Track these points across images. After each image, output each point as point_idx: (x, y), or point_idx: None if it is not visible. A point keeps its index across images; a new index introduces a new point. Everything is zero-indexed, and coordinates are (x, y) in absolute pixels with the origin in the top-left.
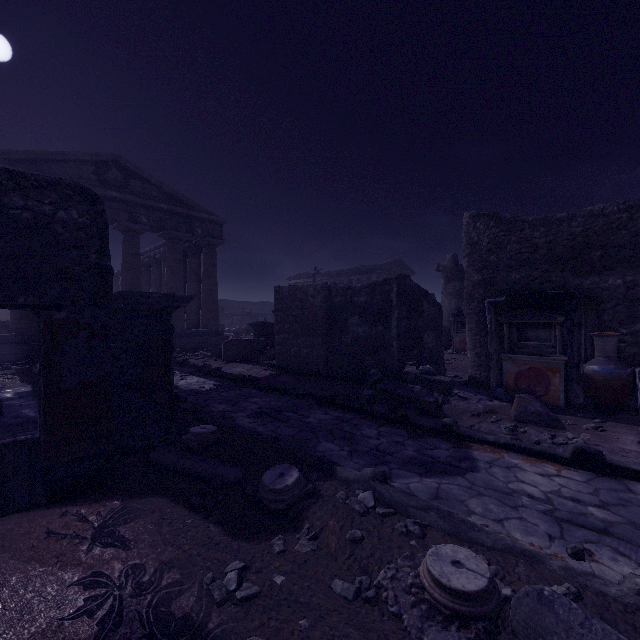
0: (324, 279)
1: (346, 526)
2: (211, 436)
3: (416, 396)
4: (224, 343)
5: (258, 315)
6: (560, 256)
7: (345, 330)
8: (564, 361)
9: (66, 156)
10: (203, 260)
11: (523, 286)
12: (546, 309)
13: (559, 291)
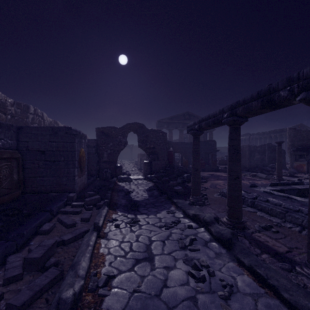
0: (256, 136)
1: (245, 174)
2: (226, 170)
3: (267, 169)
4: (219, 160)
5: (223, 152)
6: (309, 139)
7: (254, 156)
8: (306, 162)
9: (178, 115)
10: (208, 136)
11: (301, 146)
12: (304, 151)
13: (307, 147)
